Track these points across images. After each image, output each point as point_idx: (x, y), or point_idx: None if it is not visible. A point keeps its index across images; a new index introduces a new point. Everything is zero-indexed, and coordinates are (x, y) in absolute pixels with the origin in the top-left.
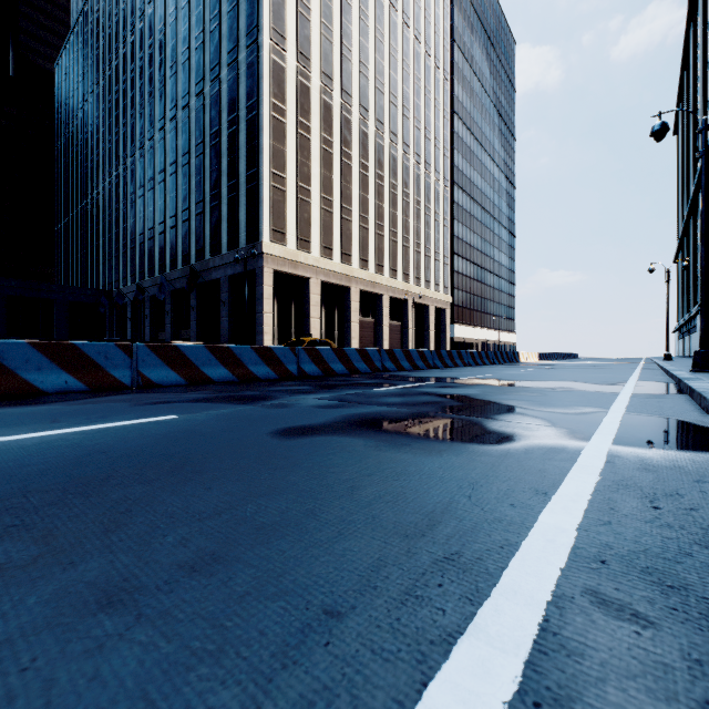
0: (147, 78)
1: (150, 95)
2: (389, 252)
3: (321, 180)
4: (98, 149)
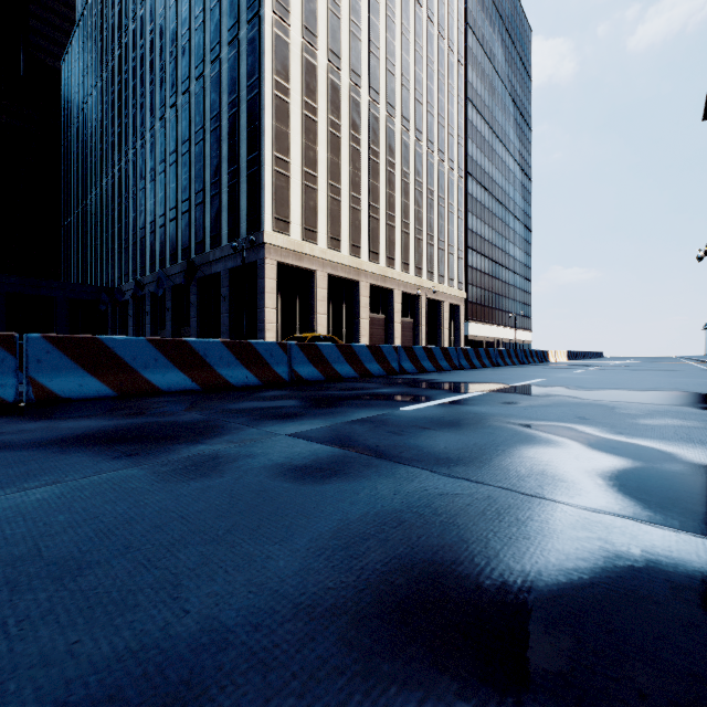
0: (148, 65)
1: (150, 83)
2: (400, 244)
3: (328, 165)
4: (101, 143)
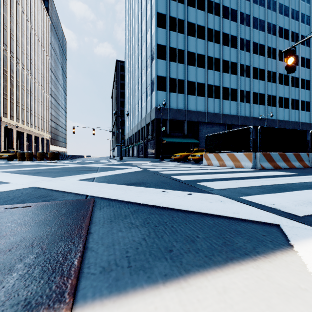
0: None
1: None
2: (34, 120)
3: (17, 95)
4: None
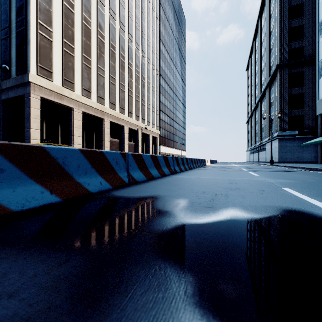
0: None
1: None
2: (128, 101)
3: (82, 44)
4: None
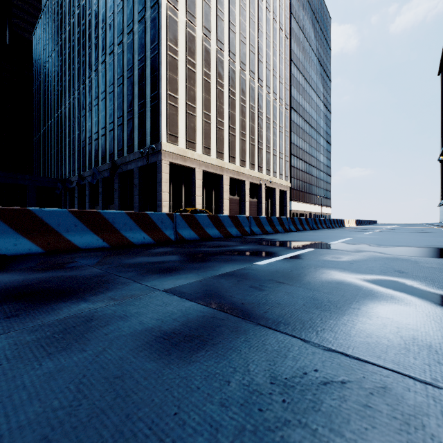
0: (87, 36)
1: (89, 48)
2: (249, 151)
3: (203, 100)
4: (57, 86)
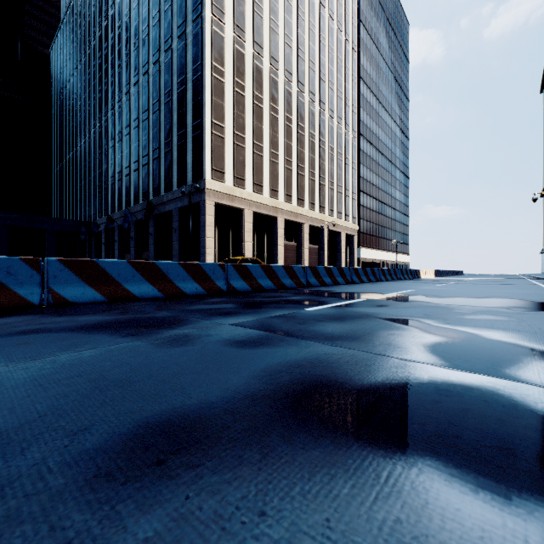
0: (117, 53)
1: (118, 67)
2: (308, 188)
3: (254, 129)
4: (80, 111)
